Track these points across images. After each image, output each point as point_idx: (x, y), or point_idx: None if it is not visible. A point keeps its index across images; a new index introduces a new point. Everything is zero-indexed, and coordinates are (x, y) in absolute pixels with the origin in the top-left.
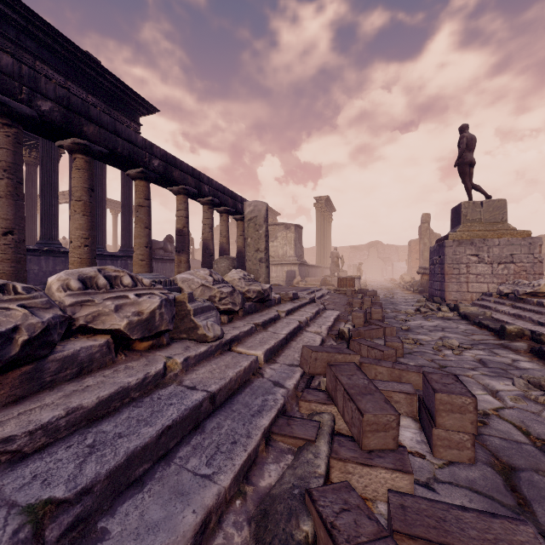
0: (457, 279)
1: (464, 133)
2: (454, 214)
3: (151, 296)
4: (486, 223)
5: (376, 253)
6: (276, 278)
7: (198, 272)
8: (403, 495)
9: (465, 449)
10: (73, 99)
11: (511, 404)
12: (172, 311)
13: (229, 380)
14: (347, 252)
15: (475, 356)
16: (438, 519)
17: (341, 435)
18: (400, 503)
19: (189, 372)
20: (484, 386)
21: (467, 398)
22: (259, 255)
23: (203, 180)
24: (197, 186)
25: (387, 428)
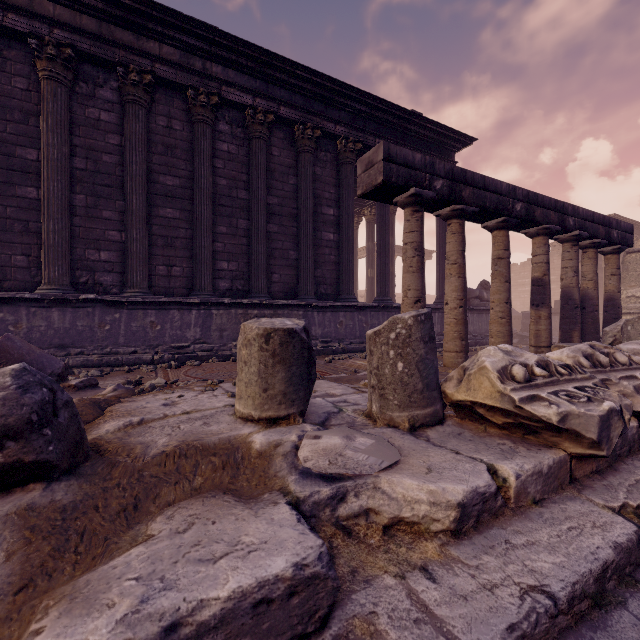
0: None
1: None
2: None
3: None
4: None
5: None
6: None
7: None
8: None
9: None
10: (455, 169)
11: None
12: None
13: None
14: None
15: None
16: None
17: None
18: None
19: None
20: None
21: None
22: None
23: (566, 211)
24: (560, 220)
25: None
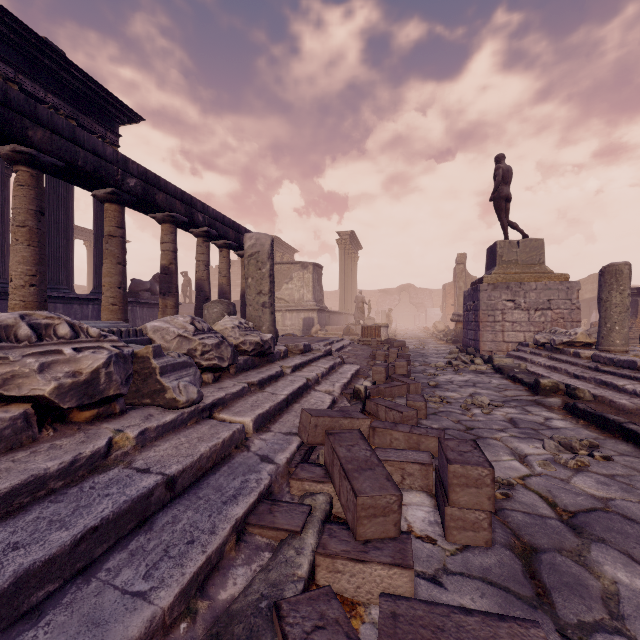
0: (492, 328)
1: (500, 163)
2: (489, 254)
3: (96, 351)
4: (523, 265)
5: (408, 298)
6: (291, 327)
7: (176, 319)
8: (397, 599)
9: (481, 530)
10: (12, 93)
11: (539, 471)
12: (127, 369)
13: (198, 457)
14: (376, 296)
15: (506, 415)
16: (435, 628)
17: (334, 522)
18: (392, 611)
19: (145, 449)
20: (512, 450)
21: (483, 470)
22: (262, 298)
23: (195, 206)
24: (189, 213)
25: (387, 512)
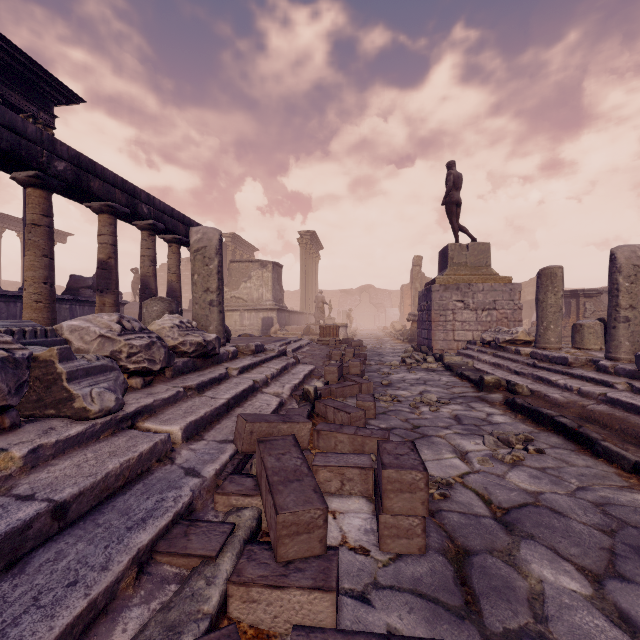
0: (444, 327)
1: (451, 170)
2: (442, 256)
3: None
4: (472, 267)
5: (369, 298)
6: (249, 327)
7: (100, 317)
8: (311, 631)
9: (415, 536)
10: None
11: (478, 468)
12: (19, 376)
13: (103, 476)
14: (337, 297)
15: (452, 412)
16: None
17: (256, 542)
18: None
19: (36, 470)
20: (454, 447)
21: (417, 473)
22: (209, 296)
23: (139, 196)
24: (131, 204)
25: (312, 528)
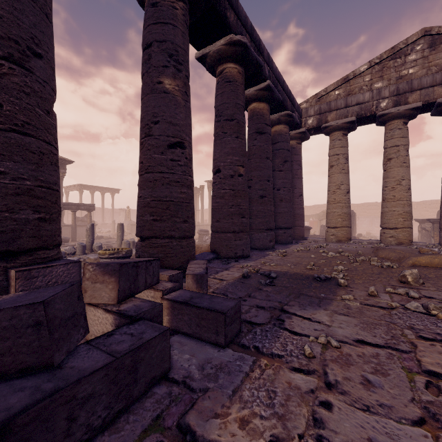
0: None
1: None
2: None
3: None
4: None
5: None
6: None
7: None
8: None
9: None
10: None
11: None
12: None
13: None
14: None
15: None
16: None
17: None
18: None
19: None
20: None
21: None
22: None
23: None
24: None
25: None
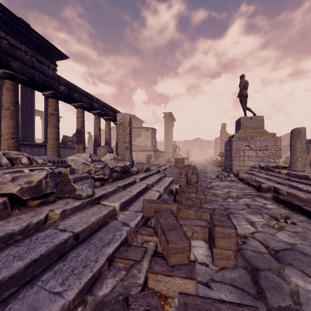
0: (238, 159)
1: (242, 79)
2: (237, 123)
3: (41, 171)
4: (253, 128)
5: (198, 144)
6: (141, 159)
7: (82, 155)
8: (187, 295)
9: (231, 259)
10: (2, 44)
11: (260, 230)
12: (56, 180)
13: (91, 223)
14: (182, 144)
15: (244, 202)
16: (205, 310)
17: (157, 256)
18: (184, 301)
19: (65, 219)
20: (247, 219)
21: (232, 230)
22: (125, 145)
23: (93, 100)
24: (90, 103)
25: (183, 251)
